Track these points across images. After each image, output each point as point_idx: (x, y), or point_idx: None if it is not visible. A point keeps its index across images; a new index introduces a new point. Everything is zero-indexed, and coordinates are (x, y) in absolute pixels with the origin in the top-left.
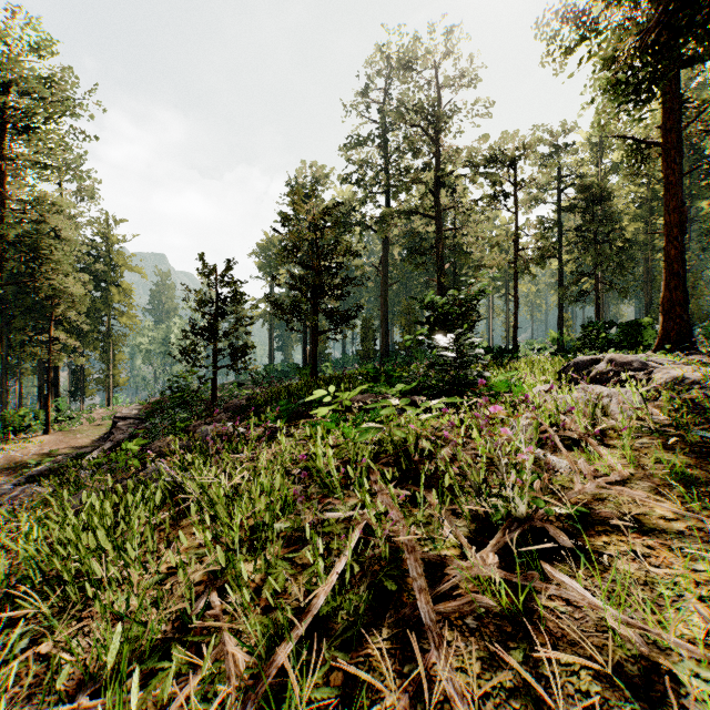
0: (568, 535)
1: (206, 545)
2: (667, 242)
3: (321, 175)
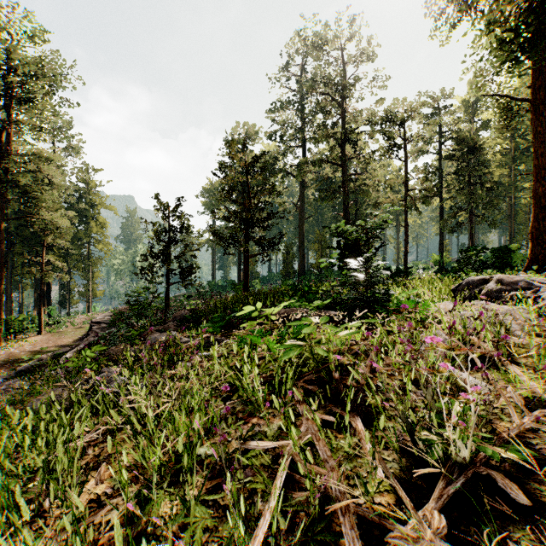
0: (513, 480)
1: (123, 484)
2: (535, 181)
3: (252, 133)
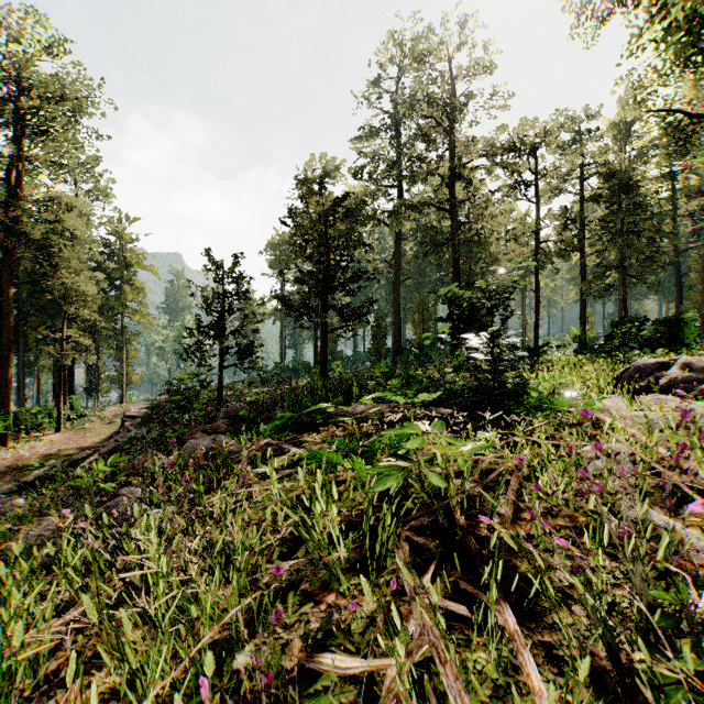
0: None
1: None
2: None
3: (332, 170)
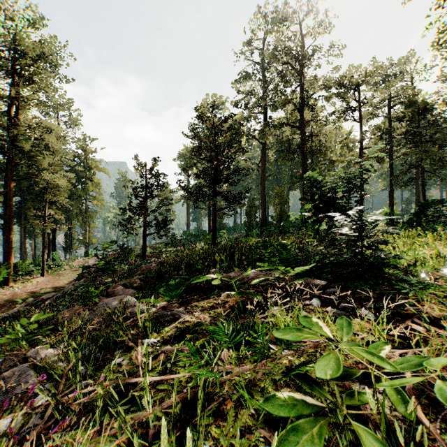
0: None
1: None
2: None
3: (220, 104)
